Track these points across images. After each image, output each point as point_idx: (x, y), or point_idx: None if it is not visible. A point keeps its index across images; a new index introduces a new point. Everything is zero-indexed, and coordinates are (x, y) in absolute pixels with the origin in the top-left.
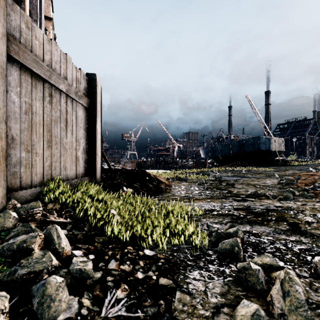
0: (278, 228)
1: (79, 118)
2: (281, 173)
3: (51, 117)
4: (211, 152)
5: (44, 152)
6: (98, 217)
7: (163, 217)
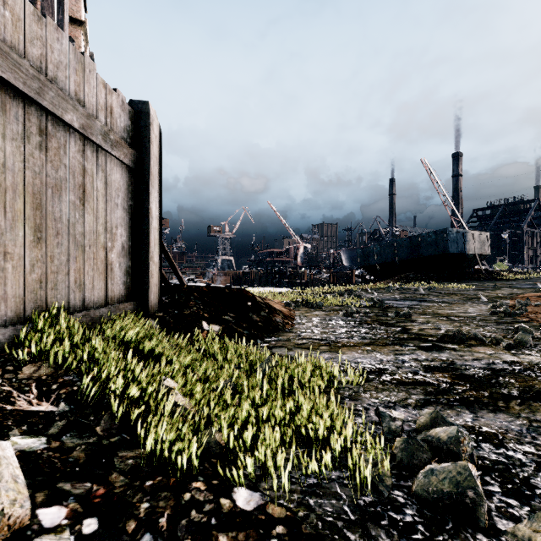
0: (535, 419)
1: (112, 186)
2: (490, 294)
3: (46, 178)
4: (362, 257)
5: (27, 251)
6: (132, 397)
7: (280, 395)
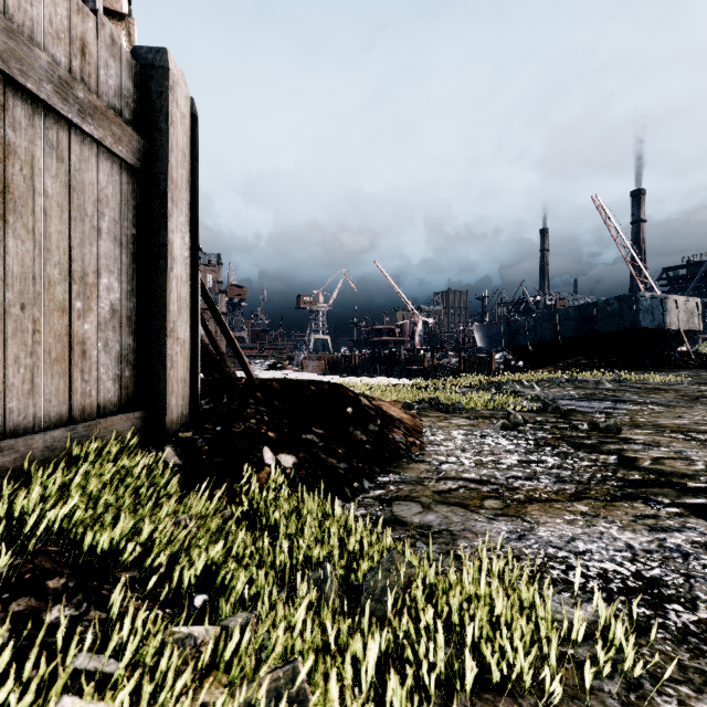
0: None
1: (87, 192)
2: None
3: None
4: (507, 335)
5: None
6: None
7: None
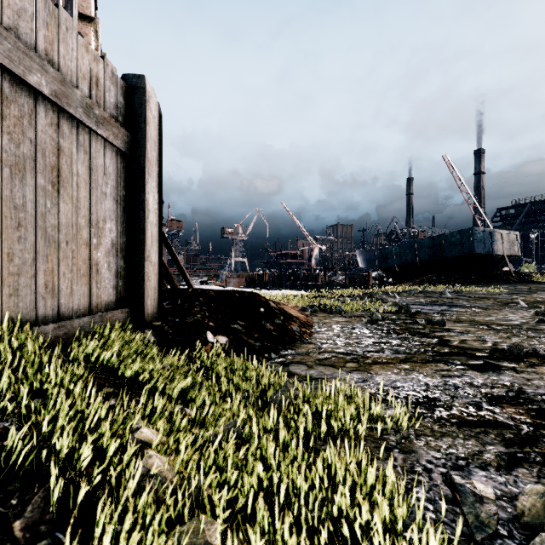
0: None
1: (99, 171)
2: (527, 298)
3: (1, 154)
4: (380, 259)
5: None
6: (82, 463)
7: (305, 456)
